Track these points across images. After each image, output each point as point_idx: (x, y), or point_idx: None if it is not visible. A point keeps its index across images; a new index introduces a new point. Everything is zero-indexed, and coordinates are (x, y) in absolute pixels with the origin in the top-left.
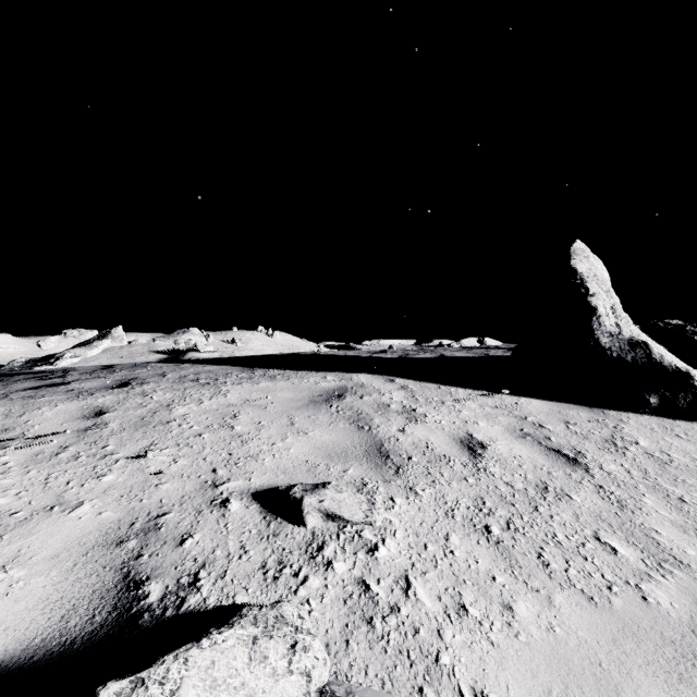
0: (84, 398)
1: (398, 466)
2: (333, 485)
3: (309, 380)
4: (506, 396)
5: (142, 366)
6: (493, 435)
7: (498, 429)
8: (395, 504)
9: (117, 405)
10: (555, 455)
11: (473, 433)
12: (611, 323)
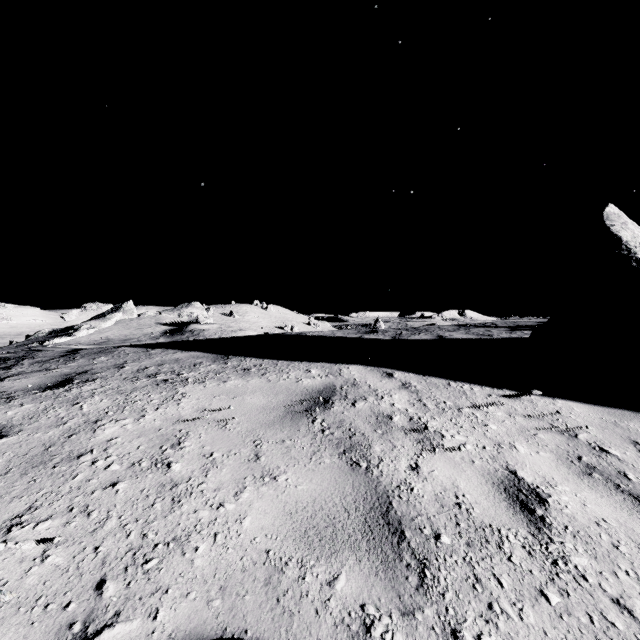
0: None
1: (421, 562)
2: None
3: (289, 376)
4: (537, 398)
5: (108, 352)
6: (546, 471)
7: (547, 458)
8: None
9: (26, 422)
10: None
11: (516, 470)
12: None
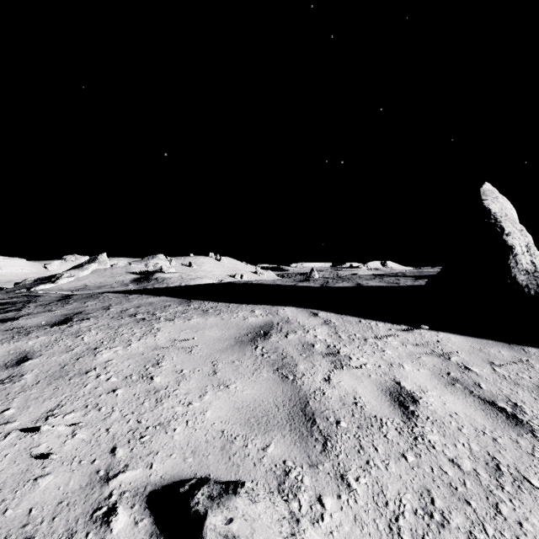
0: (17, 339)
1: (325, 437)
2: (247, 488)
3: (238, 315)
4: (425, 331)
5: (95, 297)
6: (422, 382)
7: (424, 374)
8: (325, 511)
9: (44, 349)
10: (493, 410)
11: (400, 381)
12: (527, 261)
